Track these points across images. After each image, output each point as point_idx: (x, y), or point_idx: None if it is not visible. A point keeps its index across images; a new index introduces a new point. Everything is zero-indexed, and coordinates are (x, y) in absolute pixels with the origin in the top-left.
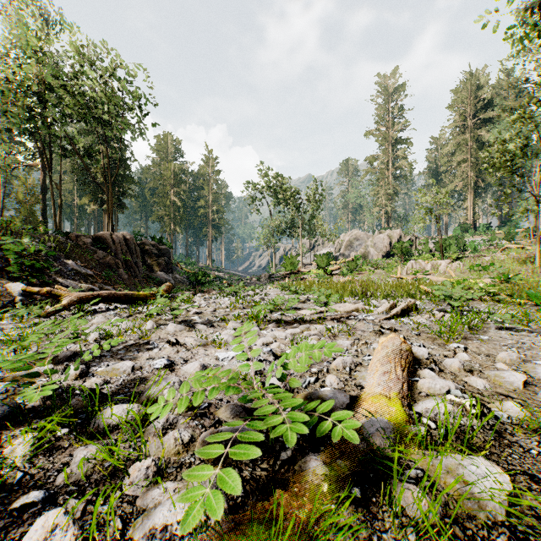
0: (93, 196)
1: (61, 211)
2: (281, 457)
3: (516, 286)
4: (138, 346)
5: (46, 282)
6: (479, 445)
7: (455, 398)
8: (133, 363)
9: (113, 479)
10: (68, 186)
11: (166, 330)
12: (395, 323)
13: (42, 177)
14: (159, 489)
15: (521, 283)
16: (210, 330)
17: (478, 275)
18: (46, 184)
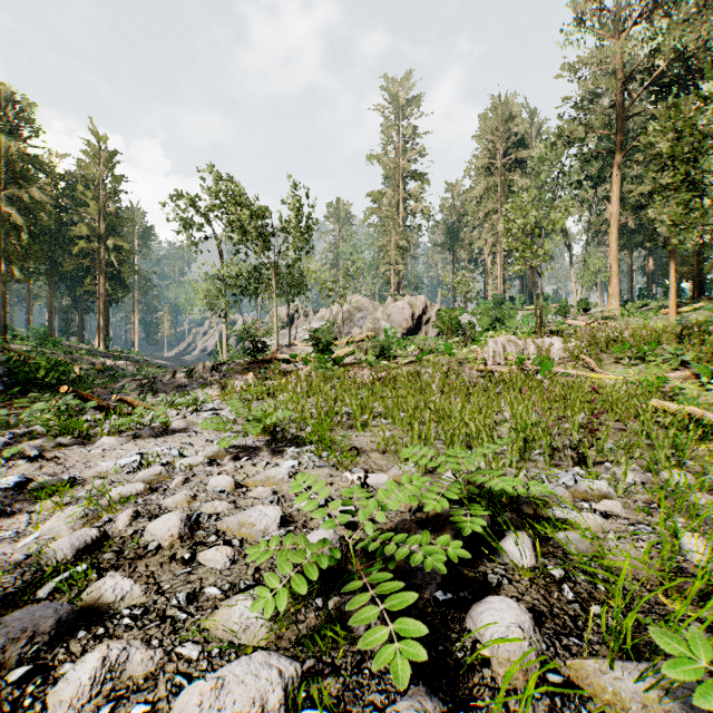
0: None
1: None
2: None
3: None
4: None
5: None
6: None
7: None
8: None
9: None
10: None
11: None
12: None
13: None
14: None
15: None
16: None
17: (636, 366)
18: None
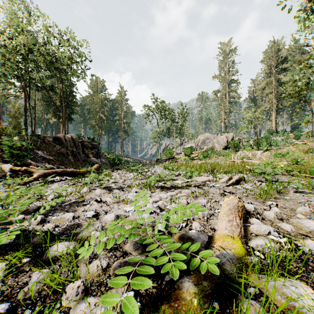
0: (54, 113)
1: (35, 122)
2: (165, 279)
3: (302, 166)
4: (77, 203)
5: (25, 164)
6: (293, 270)
7: (274, 238)
8: (74, 214)
9: (56, 294)
10: (39, 108)
11: (95, 193)
12: (232, 188)
13: (24, 102)
14: (85, 303)
15: (305, 164)
16: (121, 193)
17: (279, 160)
18: (26, 107)
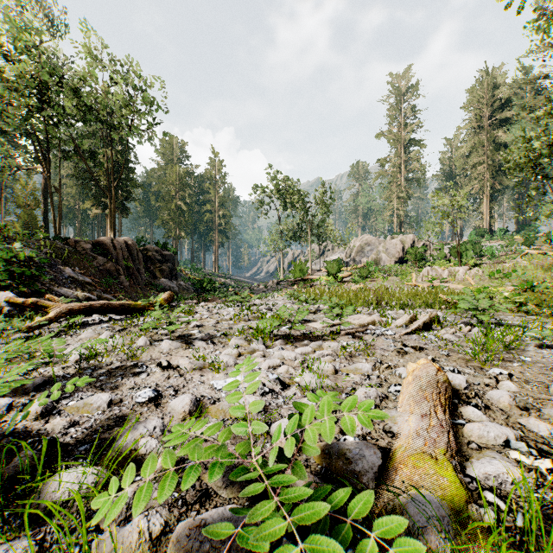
0: (95, 200)
1: (61, 216)
2: None
3: (543, 296)
4: (124, 369)
5: (39, 291)
6: None
7: (522, 457)
8: (111, 397)
9: None
10: (70, 190)
11: (159, 348)
12: (417, 339)
13: (43, 180)
14: None
15: (547, 292)
16: (209, 348)
17: (498, 283)
18: (47, 188)
